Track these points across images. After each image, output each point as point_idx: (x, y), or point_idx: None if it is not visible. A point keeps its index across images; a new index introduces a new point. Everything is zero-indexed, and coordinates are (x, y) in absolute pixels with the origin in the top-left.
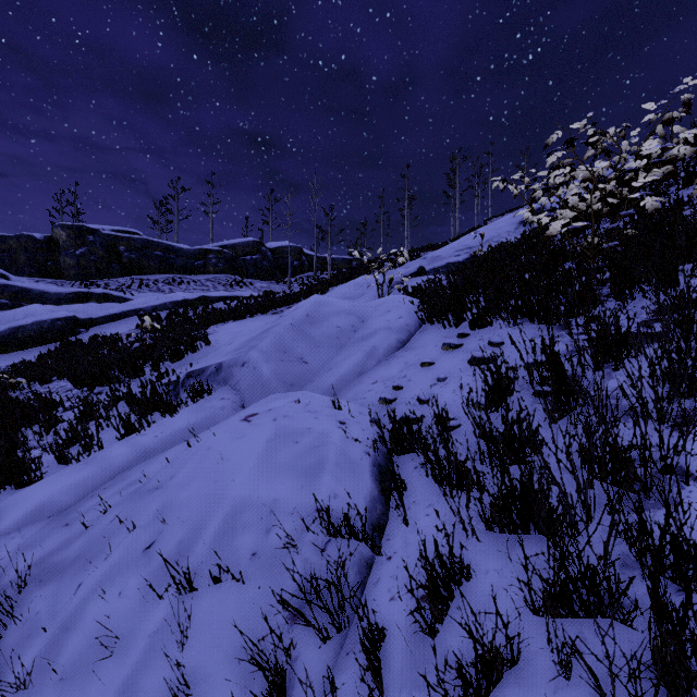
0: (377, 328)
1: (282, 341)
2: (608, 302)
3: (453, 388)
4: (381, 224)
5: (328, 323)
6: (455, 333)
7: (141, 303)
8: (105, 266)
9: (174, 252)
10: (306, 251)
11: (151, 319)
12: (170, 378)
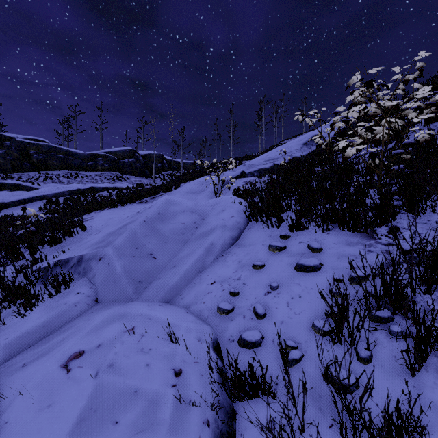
0: (214, 226)
1: (136, 237)
2: (401, 213)
3: (286, 299)
4: (216, 141)
5: (175, 221)
6: (277, 233)
7: (44, 191)
8: (18, 163)
9: (72, 155)
10: (166, 157)
11: (52, 203)
12: (40, 265)
